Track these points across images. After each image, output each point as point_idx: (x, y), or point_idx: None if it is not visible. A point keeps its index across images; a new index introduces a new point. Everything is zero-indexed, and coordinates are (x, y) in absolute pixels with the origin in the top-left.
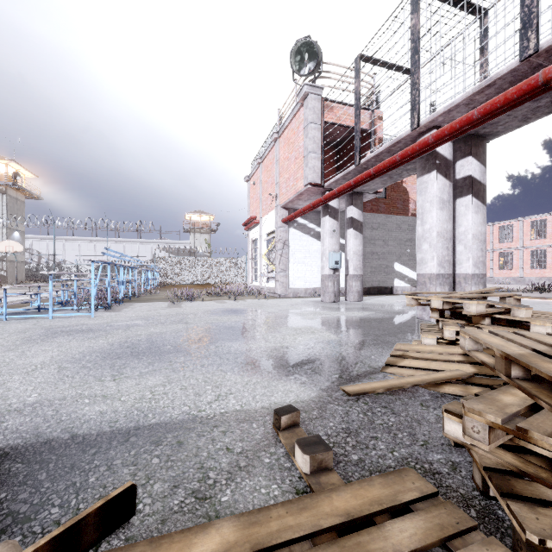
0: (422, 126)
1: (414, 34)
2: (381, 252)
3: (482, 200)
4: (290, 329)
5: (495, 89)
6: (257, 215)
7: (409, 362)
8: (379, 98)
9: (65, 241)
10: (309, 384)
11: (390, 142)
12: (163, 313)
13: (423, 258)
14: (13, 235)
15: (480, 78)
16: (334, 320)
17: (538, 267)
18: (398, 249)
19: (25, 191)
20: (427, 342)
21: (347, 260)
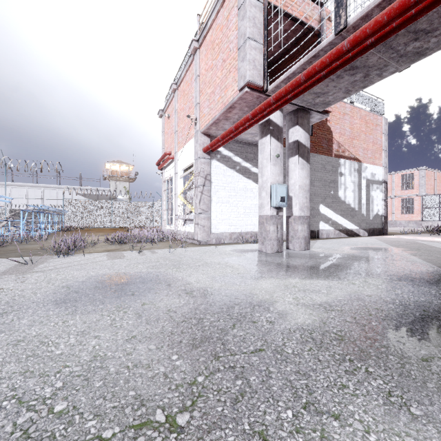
0: None
1: None
2: None
3: None
4: None
5: None
6: (172, 150)
7: None
8: None
9: None
10: None
11: None
12: None
13: None
14: None
15: None
16: (377, 327)
17: (407, 213)
18: (323, 191)
19: None
20: None
21: (289, 196)
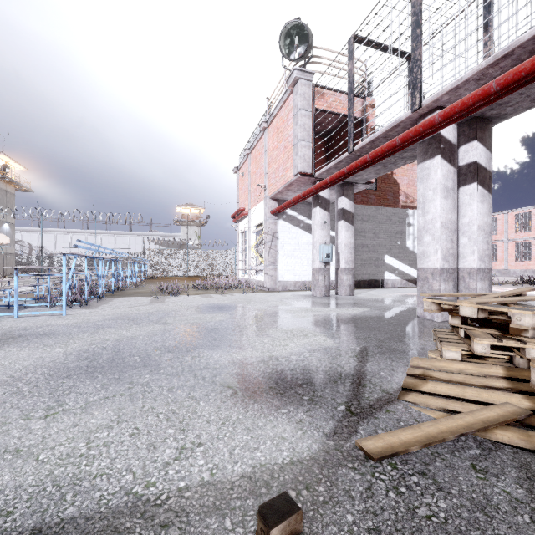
0: (424, 106)
1: (415, 6)
2: (371, 244)
3: (488, 188)
4: (280, 332)
5: (512, 60)
6: (245, 207)
7: (434, 387)
8: (371, 86)
9: (57, 233)
10: (307, 423)
11: (387, 126)
12: (142, 310)
13: (425, 251)
14: (2, 227)
15: (484, 57)
16: (328, 319)
17: (523, 260)
18: (389, 242)
19: (15, 184)
20: (449, 356)
21: (338, 252)
